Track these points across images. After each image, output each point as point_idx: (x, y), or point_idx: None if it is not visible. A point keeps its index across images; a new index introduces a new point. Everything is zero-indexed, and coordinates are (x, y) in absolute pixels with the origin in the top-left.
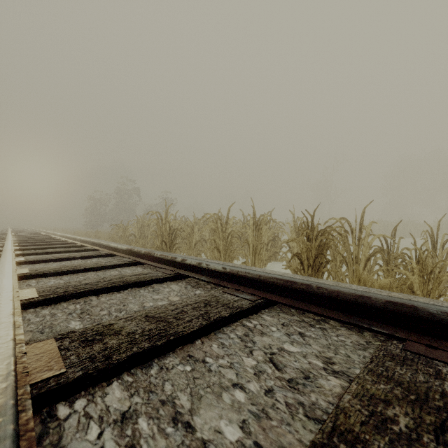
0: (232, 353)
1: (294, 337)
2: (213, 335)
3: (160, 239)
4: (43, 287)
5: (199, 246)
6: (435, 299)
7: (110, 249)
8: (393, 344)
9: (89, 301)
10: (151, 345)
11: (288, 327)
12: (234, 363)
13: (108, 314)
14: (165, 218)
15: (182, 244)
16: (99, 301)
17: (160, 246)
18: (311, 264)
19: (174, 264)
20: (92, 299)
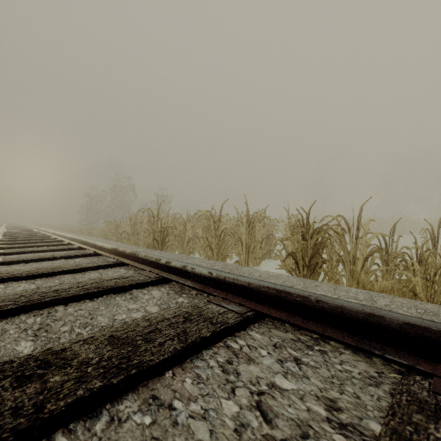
0: (210, 393)
1: (289, 365)
2: (190, 363)
3: (152, 236)
4: (5, 295)
5: (192, 243)
6: (440, 303)
7: (97, 248)
8: (416, 381)
9: (53, 312)
10: (103, 384)
11: (282, 350)
12: (210, 411)
13: (70, 331)
14: (157, 215)
15: (175, 242)
16: (65, 312)
17: (152, 244)
18: (307, 264)
19: (159, 267)
20: (58, 309)
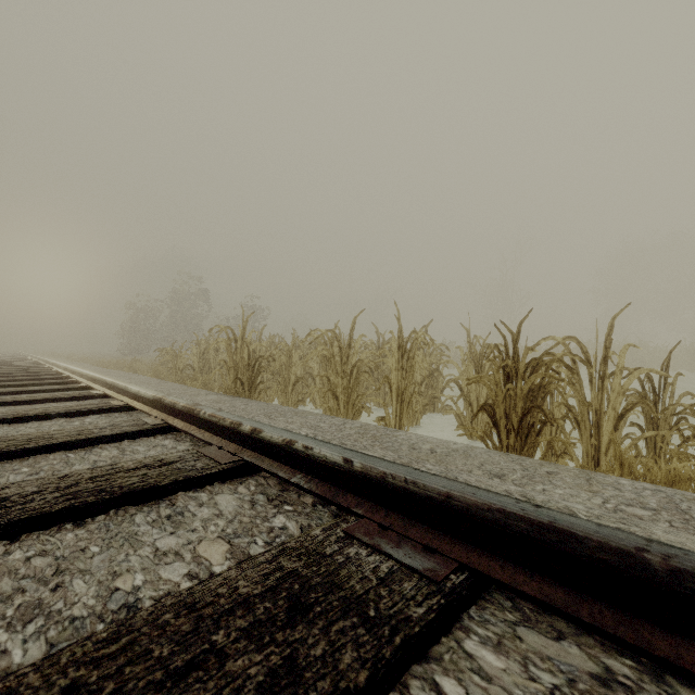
0: None
1: None
2: None
3: (233, 374)
4: None
5: (301, 385)
6: None
7: (130, 396)
8: None
9: None
10: None
11: None
12: None
13: None
14: (242, 337)
15: (272, 383)
16: (0, 566)
17: (233, 387)
18: (515, 426)
19: (238, 438)
20: None
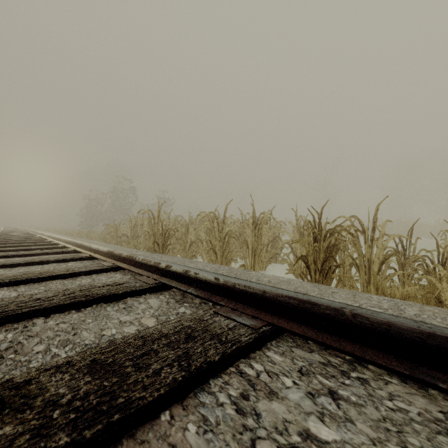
0: None
1: (324, 401)
2: (193, 398)
3: (152, 239)
4: None
5: (194, 246)
6: None
7: (92, 251)
8: None
9: (30, 326)
10: (71, 441)
11: (311, 378)
12: None
13: (45, 351)
14: (158, 216)
15: (176, 245)
16: (44, 326)
17: (152, 247)
18: (319, 268)
19: (158, 271)
20: (36, 322)
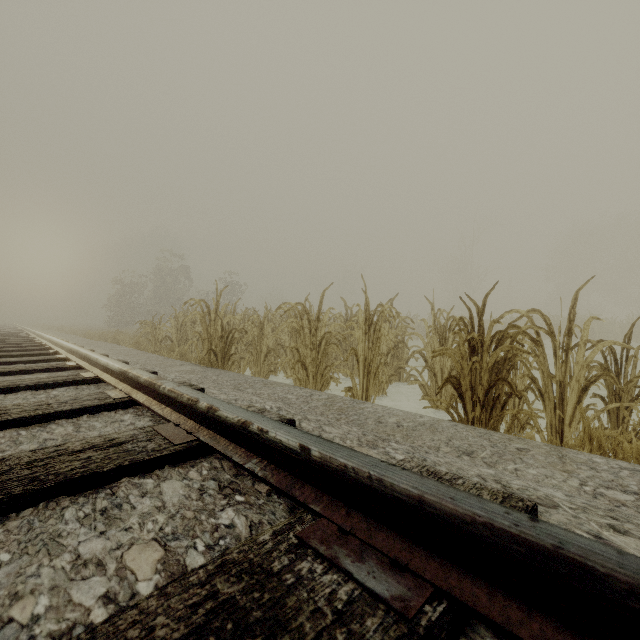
0: None
1: None
2: None
3: (207, 345)
4: None
5: (273, 356)
6: None
7: (101, 368)
8: None
9: None
10: None
11: None
12: None
13: None
14: (215, 310)
15: (246, 354)
16: None
17: (207, 358)
18: (481, 398)
19: (195, 415)
20: None
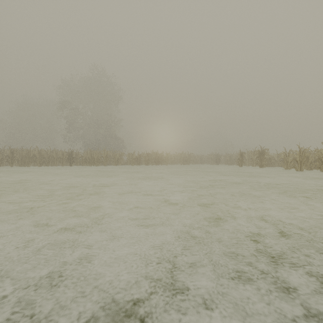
0: None
1: None
2: None
3: None
4: None
5: None
6: None
7: None
8: None
9: None
10: None
11: None
12: None
13: None
14: None
15: None
16: None
17: None
18: None
19: None
20: None
